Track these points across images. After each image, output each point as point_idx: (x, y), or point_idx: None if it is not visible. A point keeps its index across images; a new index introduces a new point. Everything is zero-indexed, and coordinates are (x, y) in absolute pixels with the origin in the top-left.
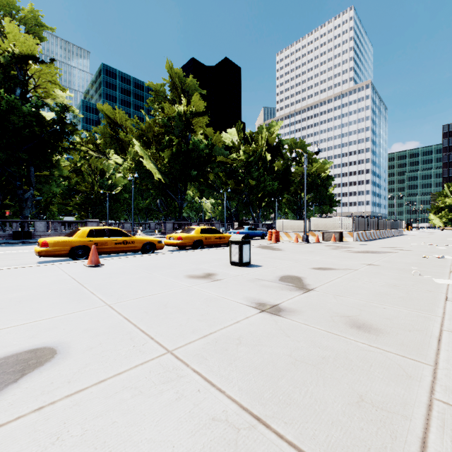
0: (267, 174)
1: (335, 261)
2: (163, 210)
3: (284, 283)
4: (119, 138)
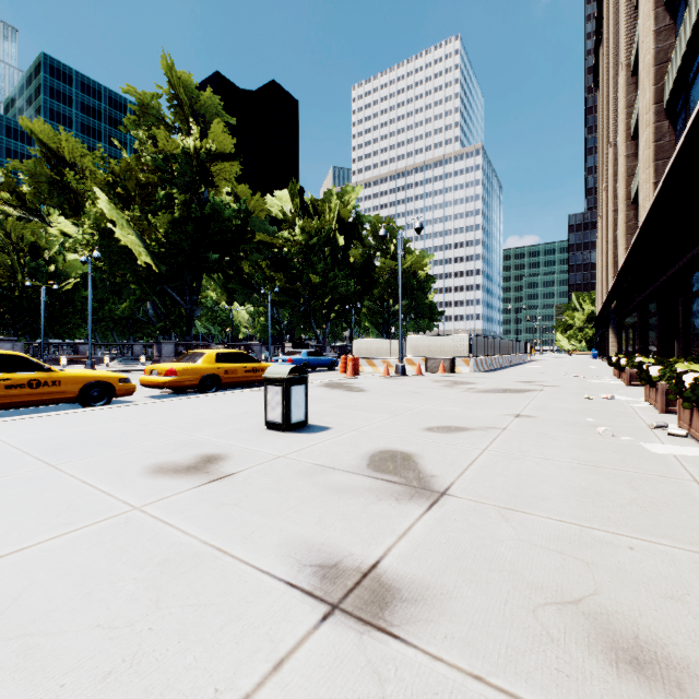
0: (338, 266)
1: (460, 411)
2: (159, 321)
3: (380, 476)
4: (68, 187)
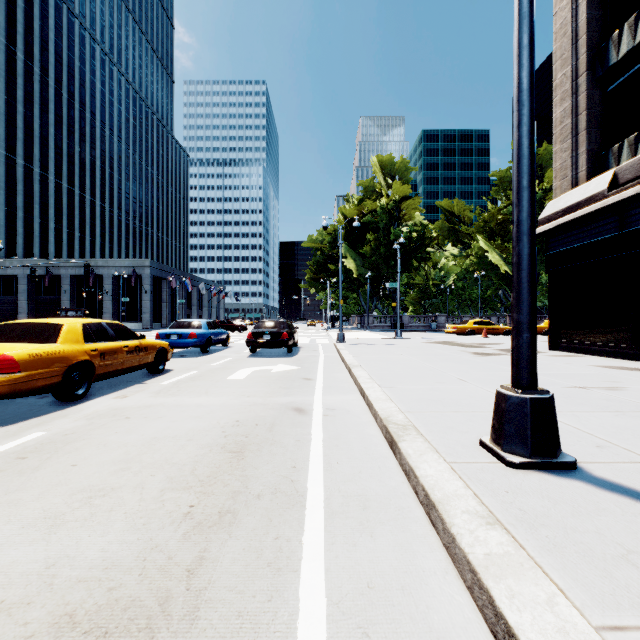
0: None
1: None
2: (506, 300)
3: None
4: (455, 230)
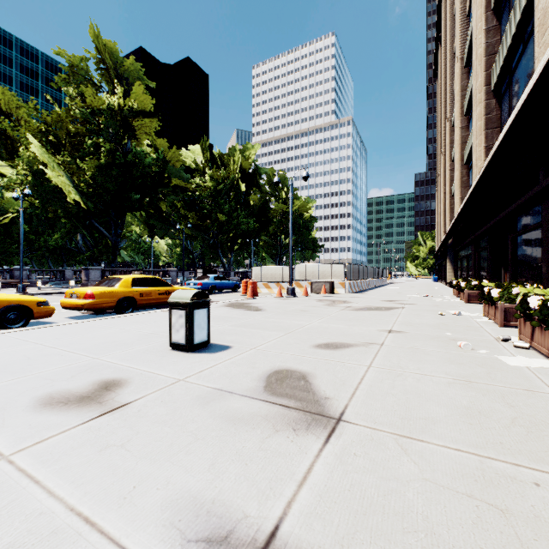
0: (241, 208)
1: (342, 328)
2: (88, 250)
3: (276, 400)
4: (4, 134)
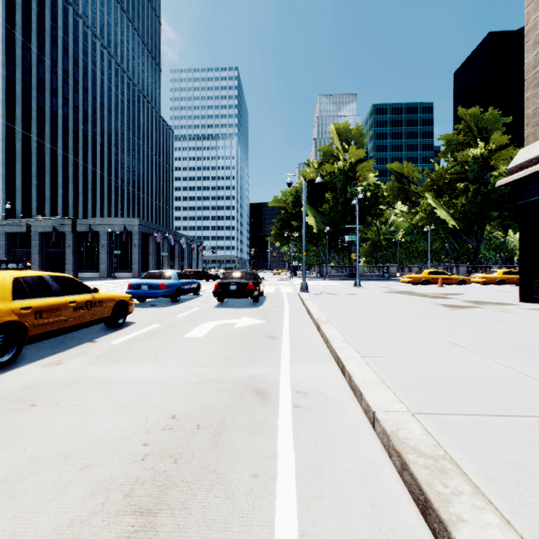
0: None
1: None
2: (451, 252)
3: None
4: (404, 189)
